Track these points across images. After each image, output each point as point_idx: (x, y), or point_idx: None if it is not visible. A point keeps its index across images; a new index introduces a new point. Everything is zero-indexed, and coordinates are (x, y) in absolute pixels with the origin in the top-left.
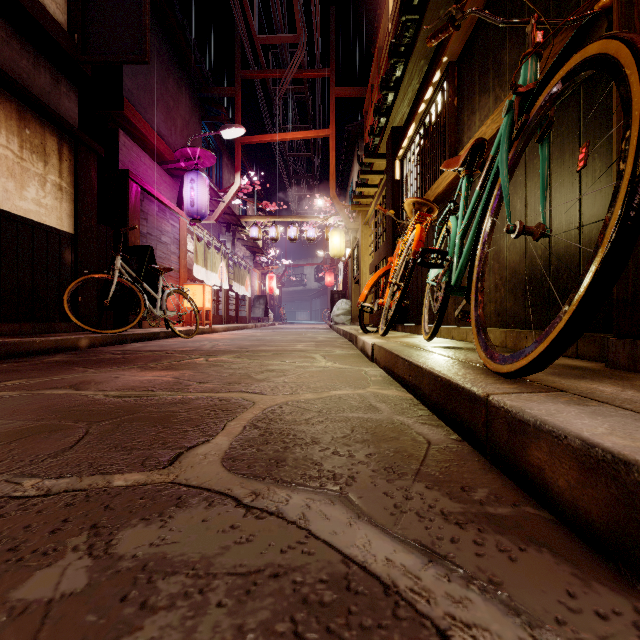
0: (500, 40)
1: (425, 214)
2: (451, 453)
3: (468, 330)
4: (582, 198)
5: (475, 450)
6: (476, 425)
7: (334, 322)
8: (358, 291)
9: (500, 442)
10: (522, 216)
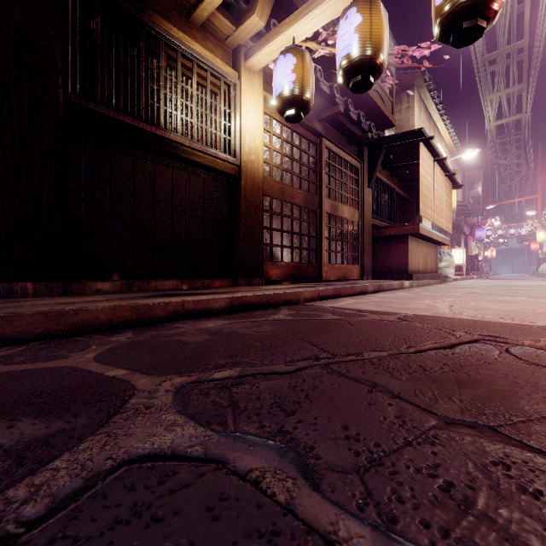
0: None
1: None
2: None
3: None
4: None
5: None
6: None
7: (540, 274)
8: None
9: None
10: None
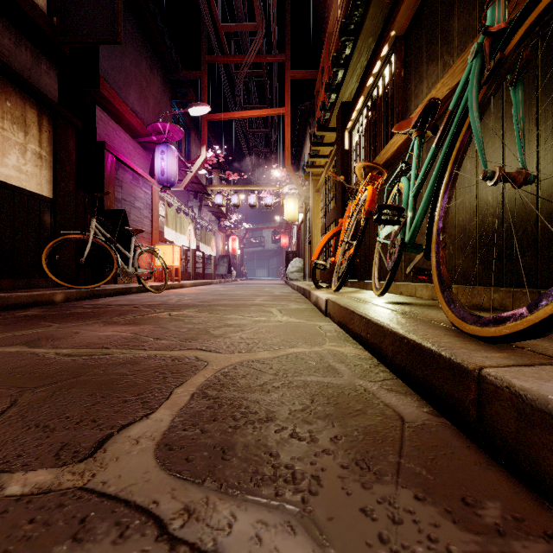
0: (449, 9)
1: (376, 175)
2: (432, 435)
3: (417, 286)
4: (540, 154)
5: (459, 431)
6: (461, 401)
7: (289, 278)
8: (310, 251)
9: (502, 430)
10: (472, 176)
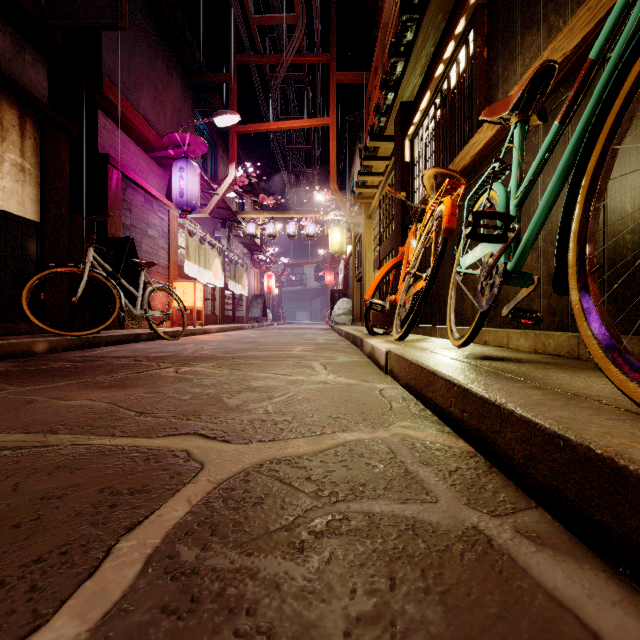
0: None
1: (456, 182)
2: None
3: (510, 333)
4: None
5: None
6: None
7: (335, 322)
8: (360, 290)
9: None
10: None
